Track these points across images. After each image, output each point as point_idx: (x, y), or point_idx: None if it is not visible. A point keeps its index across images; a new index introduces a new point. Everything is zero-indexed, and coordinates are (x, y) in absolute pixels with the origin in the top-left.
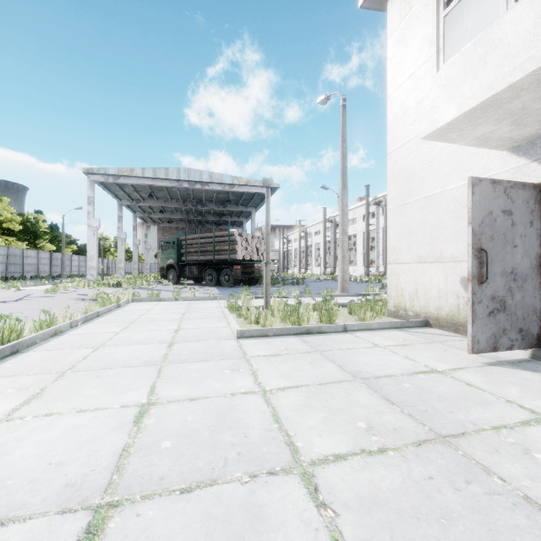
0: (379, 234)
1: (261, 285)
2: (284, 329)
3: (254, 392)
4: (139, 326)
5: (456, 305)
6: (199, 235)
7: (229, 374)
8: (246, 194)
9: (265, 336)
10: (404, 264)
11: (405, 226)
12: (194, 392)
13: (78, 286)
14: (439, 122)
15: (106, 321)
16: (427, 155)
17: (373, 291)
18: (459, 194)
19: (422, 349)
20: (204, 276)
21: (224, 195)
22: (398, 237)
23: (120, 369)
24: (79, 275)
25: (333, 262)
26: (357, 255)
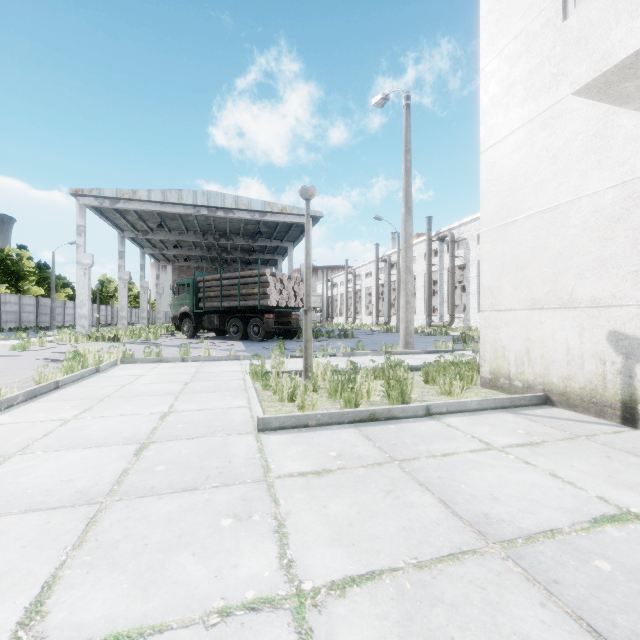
0: (444, 276)
1: (300, 338)
2: (334, 414)
3: (276, 603)
4: (108, 407)
5: (600, 374)
6: (220, 275)
7: (229, 533)
8: (281, 225)
9: (303, 427)
10: (507, 311)
11: (508, 256)
12: (136, 606)
13: (62, 340)
14: (616, 55)
15: (64, 397)
16: (546, 147)
17: (445, 347)
18: (605, 203)
19: (568, 454)
20: (227, 328)
21: (254, 226)
22: (497, 272)
23: (12, 520)
24: (74, 325)
25: (387, 310)
26: (417, 302)
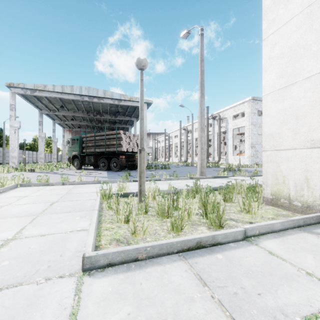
0: (215, 137)
1: None
2: (163, 245)
3: None
4: None
5: None
6: (95, 134)
7: None
8: (130, 108)
9: (132, 261)
10: (287, 150)
11: (288, 110)
12: None
13: None
14: None
15: None
16: None
17: (223, 174)
18: None
19: None
20: (98, 163)
21: (115, 108)
22: (278, 122)
23: None
24: None
25: (186, 154)
26: None
